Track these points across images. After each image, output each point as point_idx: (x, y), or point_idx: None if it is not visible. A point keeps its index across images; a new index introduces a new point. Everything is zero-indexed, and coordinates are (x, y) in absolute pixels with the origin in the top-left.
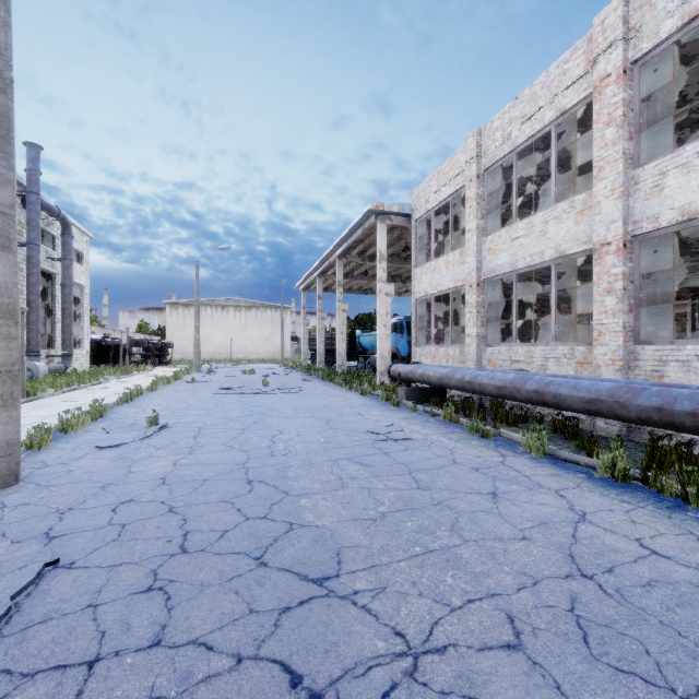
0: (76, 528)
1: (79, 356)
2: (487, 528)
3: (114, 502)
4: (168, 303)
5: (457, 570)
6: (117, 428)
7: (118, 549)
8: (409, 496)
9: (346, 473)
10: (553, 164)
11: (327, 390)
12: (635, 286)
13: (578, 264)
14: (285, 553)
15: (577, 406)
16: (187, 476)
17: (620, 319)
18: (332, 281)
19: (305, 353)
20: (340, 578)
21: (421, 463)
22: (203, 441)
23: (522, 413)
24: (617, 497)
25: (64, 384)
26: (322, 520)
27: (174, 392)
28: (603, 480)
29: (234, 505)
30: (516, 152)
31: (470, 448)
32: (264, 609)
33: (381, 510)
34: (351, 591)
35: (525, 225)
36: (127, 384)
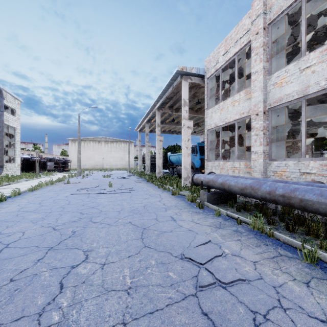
0: None
1: (12, 167)
2: None
3: None
4: (70, 139)
5: None
6: None
7: None
8: None
9: None
10: None
11: (149, 190)
12: None
13: None
14: None
15: None
16: None
17: None
18: (154, 126)
19: (140, 165)
20: None
21: None
22: None
23: (315, 219)
24: None
25: None
26: None
27: (46, 192)
28: None
29: None
30: None
31: None
32: None
33: None
34: None
35: (319, 53)
36: (25, 185)
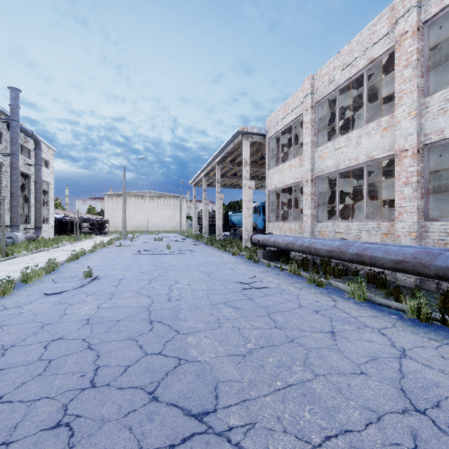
0: (13, 363)
1: (46, 229)
2: (332, 363)
3: (47, 340)
4: (106, 194)
5: (312, 405)
6: (62, 279)
7: (40, 384)
8: (269, 334)
9: (222, 315)
10: (365, 96)
11: (209, 251)
12: (425, 180)
13: (380, 166)
14: (173, 387)
15: (388, 265)
16: (105, 317)
17: (415, 203)
18: (213, 179)
19: (195, 227)
20: (217, 413)
21: (276, 307)
22: (121, 289)
23: (343, 268)
24: (425, 335)
25: (34, 248)
26: (204, 356)
27: (107, 253)
28: (411, 320)
29: (137, 342)
30: (338, 89)
31: (310, 294)
32: (152, 448)
33: (249, 347)
34: (226, 427)
35: (345, 139)
36: (76, 248)
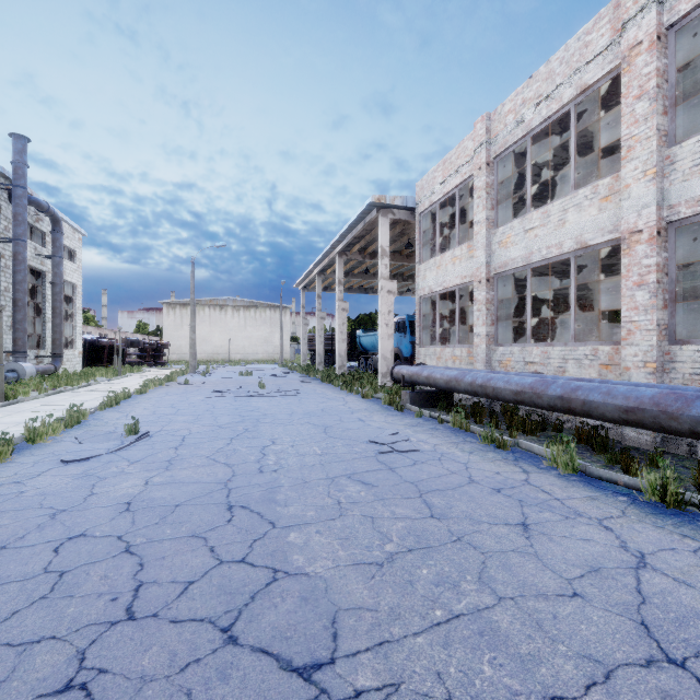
0: (0, 577)
1: (71, 357)
2: (525, 577)
3: (59, 538)
4: (165, 302)
5: (495, 651)
6: (91, 437)
7: (43, 614)
8: (421, 528)
9: (346, 495)
10: (572, 147)
11: (326, 393)
12: (670, 279)
13: (596, 258)
14: (263, 620)
15: (611, 415)
16: (157, 500)
17: (654, 316)
18: (332, 279)
19: (304, 353)
20: (335, 666)
21: (432, 482)
22: (185, 453)
23: (537, 419)
24: (676, 530)
25: (50, 387)
26: (315, 565)
27: (164, 395)
28: (651, 504)
29: (206, 541)
30: (530, 136)
31: (486, 462)
32: None
33: (389, 550)
34: (350, 691)
35: (541, 215)
36: (117, 387)
